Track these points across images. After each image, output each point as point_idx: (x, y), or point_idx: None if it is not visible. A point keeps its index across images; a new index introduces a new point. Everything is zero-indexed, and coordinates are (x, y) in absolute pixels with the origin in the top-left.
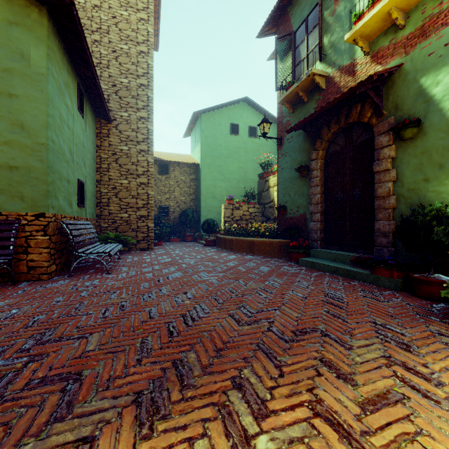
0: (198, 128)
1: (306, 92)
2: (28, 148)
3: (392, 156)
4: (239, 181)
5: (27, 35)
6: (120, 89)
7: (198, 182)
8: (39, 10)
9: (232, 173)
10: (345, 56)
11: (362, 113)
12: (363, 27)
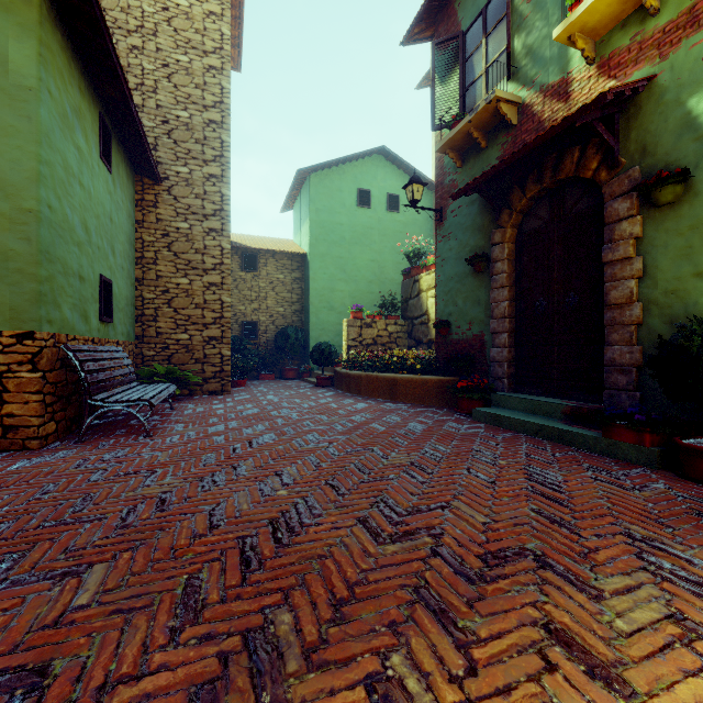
0: (305, 195)
1: (485, 131)
2: (3, 217)
3: (636, 235)
4: (371, 282)
5: (1, 19)
6: (175, 128)
7: (306, 283)
8: None
9: (360, 269)
10: (552, 68)
11: (582, 162)
12: (586, 13)
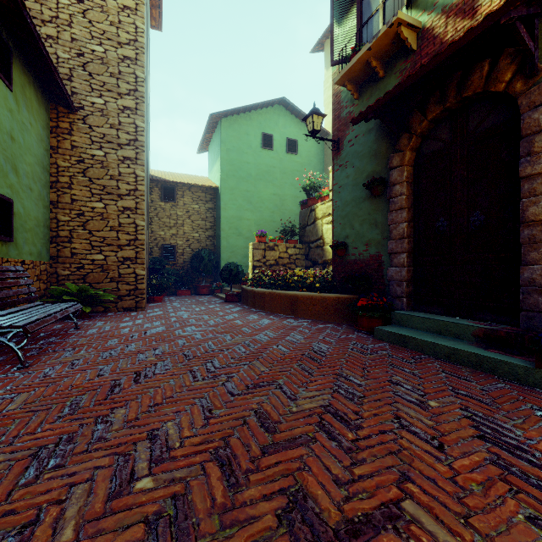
0: (217, 138)
1: (382, 61)
2: None
3: None
4: (274, 212)
5: None
6: (90, 61)
7: (218, 212)
8: None
9: (264, 201)
10: None
11: (493, 75)
12: None
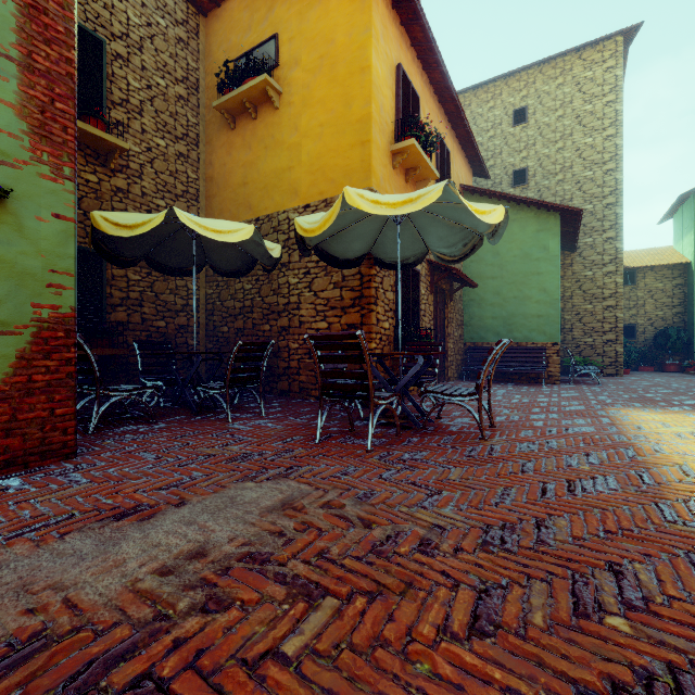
0: (687, 210)
1: None
2: (548, 303)
3: None
4: None
5: (547, 235)
6: (583, 217)
7: (689, 288)
8: (554, 216)
9: None
10: None
11: None
12: None
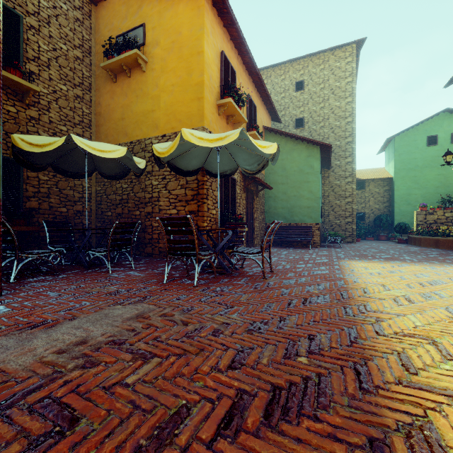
0: (391, 147)
1: None
2: (313, 199)
3: None
4: (438, 187)
5: (312, 159)
6: (335, 149)
7: (392, 192)
8: (317, 148)
9: (429, 181)
10: None
11: None
12: None
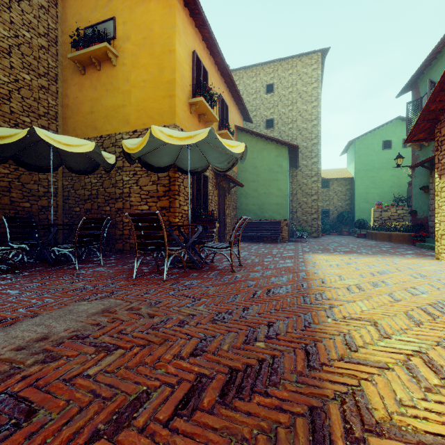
0: (352, 150)
1: None
2: (282, 197)
3: None
4: (392, 187)
5: (281, 158)
6: (302, 149)
7: (353, 190)
8: (285, 148)
9: (384, 181)
10: None
11: None
12: None
